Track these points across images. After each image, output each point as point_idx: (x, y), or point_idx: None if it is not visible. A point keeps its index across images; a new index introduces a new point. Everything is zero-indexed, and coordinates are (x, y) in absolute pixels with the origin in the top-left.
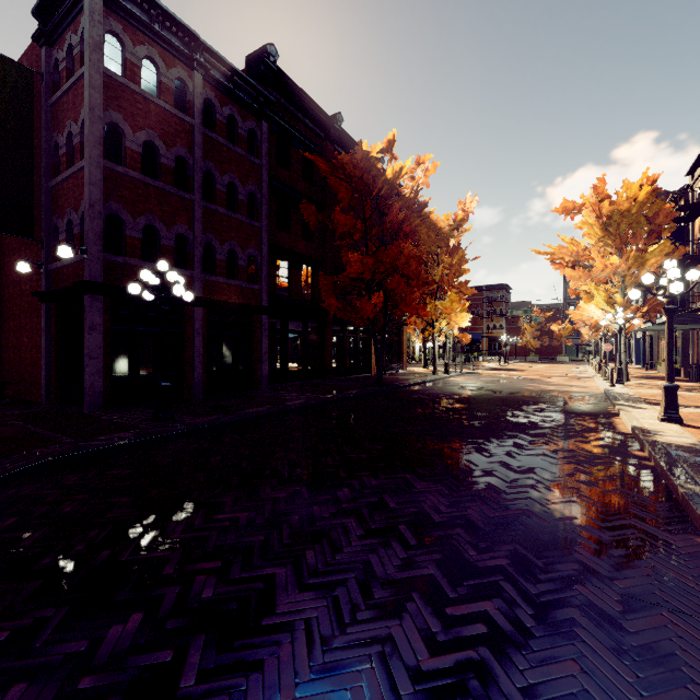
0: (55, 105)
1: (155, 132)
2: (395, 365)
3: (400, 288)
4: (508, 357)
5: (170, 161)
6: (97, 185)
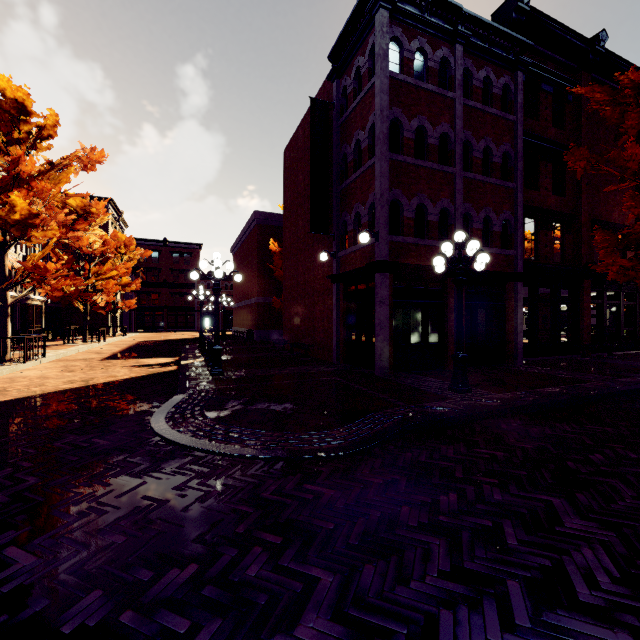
0: (343, 124)
1: (424, 116)
2: None
3: None
4: None
5: (435, 140)
6: (385, 176)
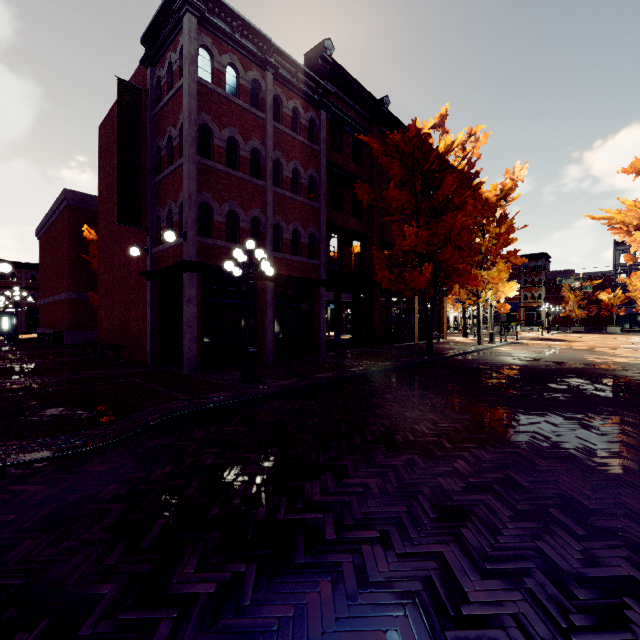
0: (157, 115)
1: (236, 129)
2: (436, 335)
3: (454, 258)
4: (550, 327)
5: (247, 153)
6: (193, 178)
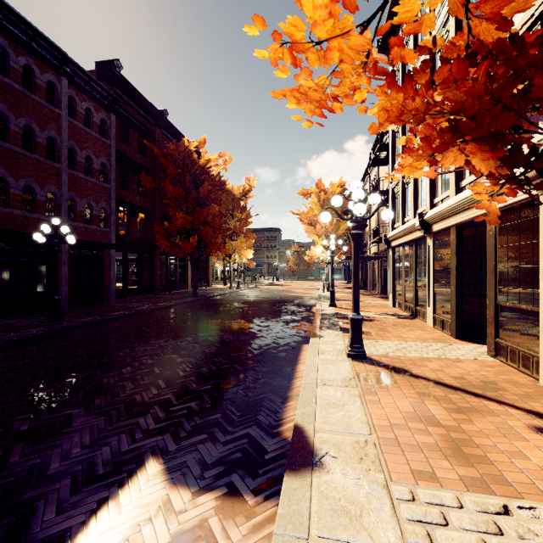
0: None
1: (32, 119)
2: (204, 283)
3: (209, 235)
4: (278, 277)
5: (43, 140)
6: None
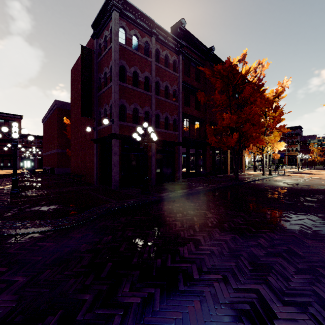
0: (99, 62)
1: (137, 67)
2: (239, 170)
3: (250, 130)
4: (302, 166)
5: (142, 79)
6: (117, 92)
